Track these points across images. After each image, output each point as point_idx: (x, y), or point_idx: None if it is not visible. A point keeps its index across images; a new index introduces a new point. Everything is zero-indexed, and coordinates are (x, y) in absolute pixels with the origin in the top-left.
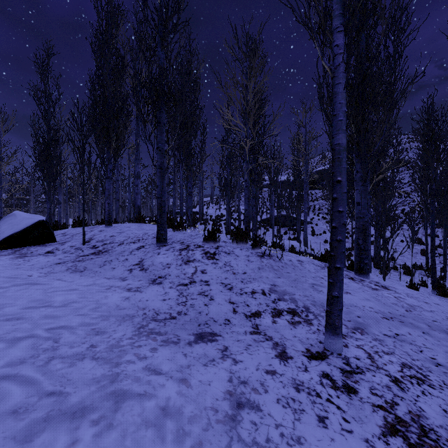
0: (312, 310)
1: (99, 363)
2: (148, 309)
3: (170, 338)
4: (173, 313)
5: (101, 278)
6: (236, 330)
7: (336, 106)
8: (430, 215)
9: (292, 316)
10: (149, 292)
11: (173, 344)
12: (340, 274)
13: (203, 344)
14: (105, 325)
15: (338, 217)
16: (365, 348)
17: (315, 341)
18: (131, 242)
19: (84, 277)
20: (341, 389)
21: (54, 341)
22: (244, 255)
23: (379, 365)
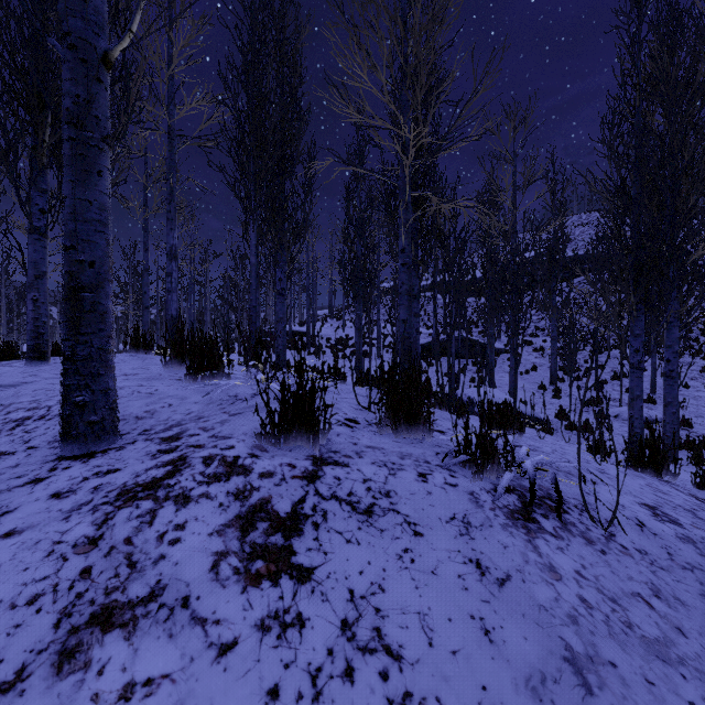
0: None
1: None
2: None
3: None
4: None
5: None
6: None
7: None
8: None
9: None
10: None
11: None
12: None
13: None
14: None
15: None
16: None
17: None
18: None
19: None
20: None
21: None
22: (445, 515)
23: None
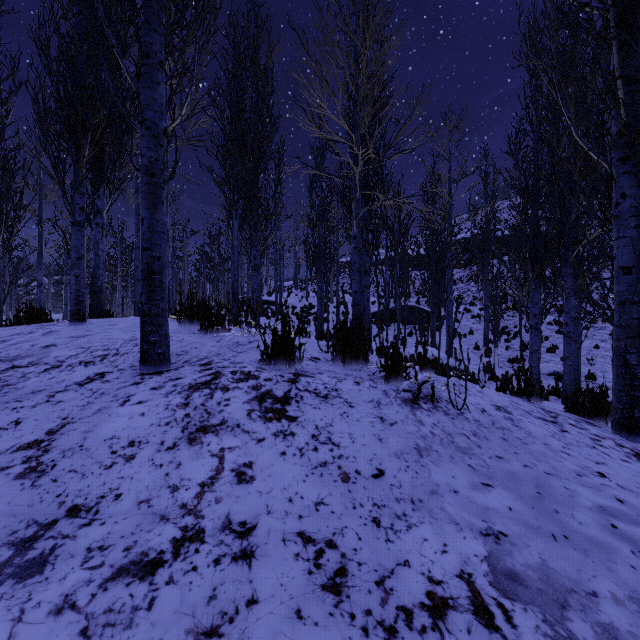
0: None
1: None
2: None
3: None
4: None
5: None
6: None
7: None
8: None
9: None
10: None
11: None
12: None
13: None
14: None
15: None
16: None
17: None
18: (81, 362)
19: None
20: None
21: None
22: (367, 400)
23: None
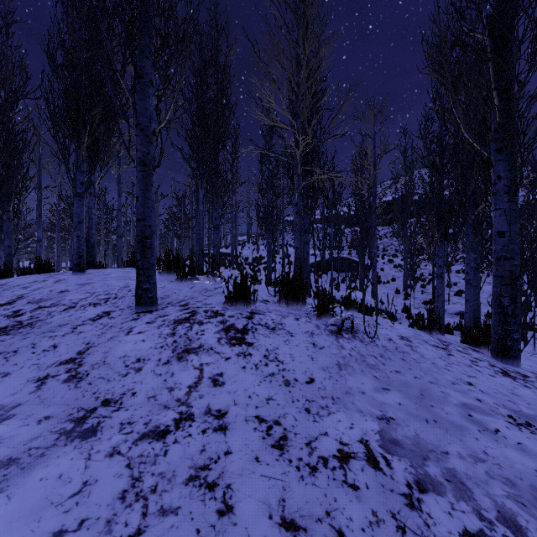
0: (534, 535)
1: None
2: None
3: None
4: None
5: None
6: None
7: None
8: None
9: None
10: (23, 493)
11: None
12: None
13: None
14: None
15: None
16: None
17: None
18: (90, 304)
19: None
20: None
21: None
22: (304, 331)
23: None
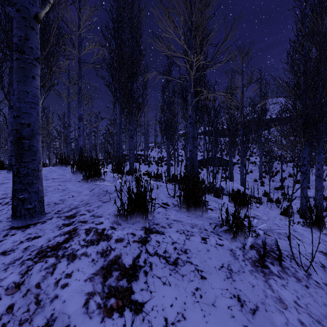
0: None
1: None
2: None
3: None
4: None
5: None
6: None
7: None
8: None
9: None
10: None
11: None
12: None
13: None
14: None
15: None
16: None
17: None
18: None
19: None
20: None
21: None
22: (218, 265)
23: None
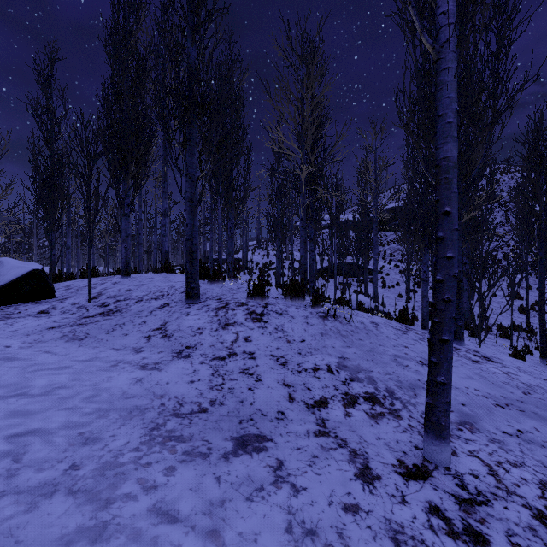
0: (398, 395)
1: (78, 502)
2: (168, 396)
3: (196, 447)
4: (204, 402)
5: (106, 350)
6: (294, 429)
7: (442, 102)
8: (537, 262)
9: (372, 404)
10: (171, 371)
11: (200, 457)
12: (448, 349)
13: (246, 457)
14: (100, 427)
15: (446, 266)
16: (482, 457)
17: (409, 446)
18: (152, 298)
19: (83, 348)
20: (464, 537)
21: (14, 460)
22: (301, 315)
23: (508, 487)
